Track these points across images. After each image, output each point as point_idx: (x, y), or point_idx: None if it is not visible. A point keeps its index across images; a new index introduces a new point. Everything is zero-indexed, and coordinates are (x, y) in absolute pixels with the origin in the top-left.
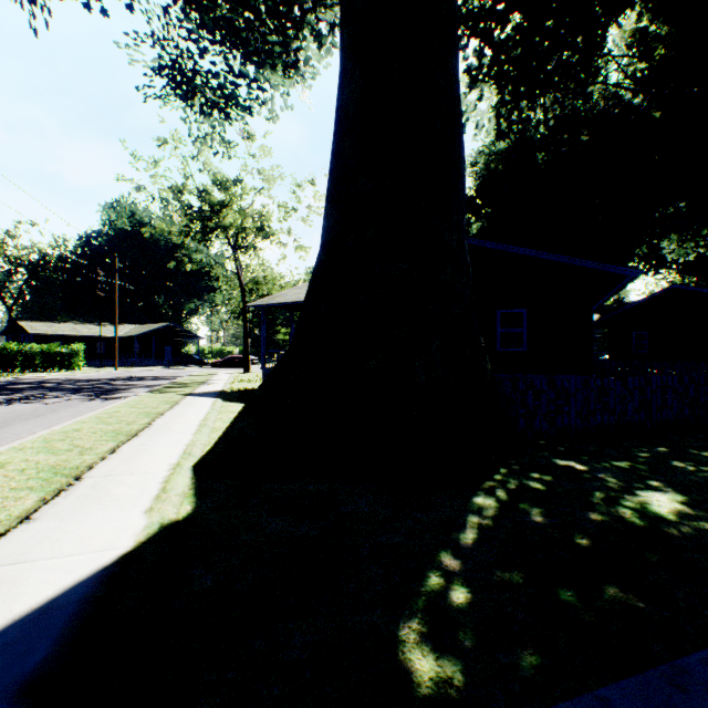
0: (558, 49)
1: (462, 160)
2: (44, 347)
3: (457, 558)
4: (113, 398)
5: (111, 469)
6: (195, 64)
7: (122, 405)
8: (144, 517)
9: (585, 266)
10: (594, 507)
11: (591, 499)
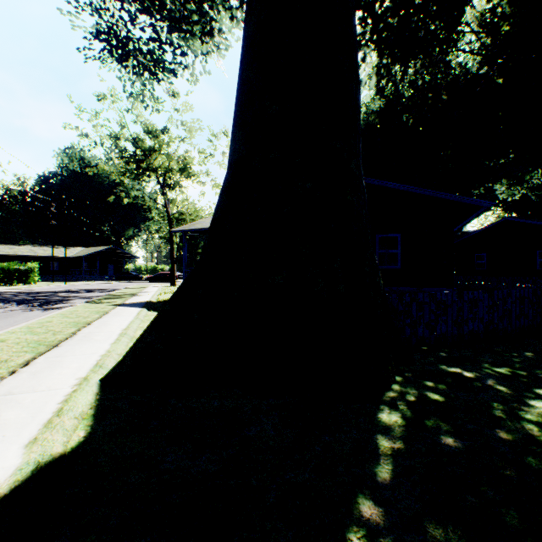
0: (428, 18)
1: (359, 93)
2: (4, 265)
3: (378, 504)
4: (52, 309)
5: (14, 386)
6: (128, 32)
7: (56, 315)
8: (21, 453)
9: (449, 198)
10: (499, 422)
11: (492, 412)
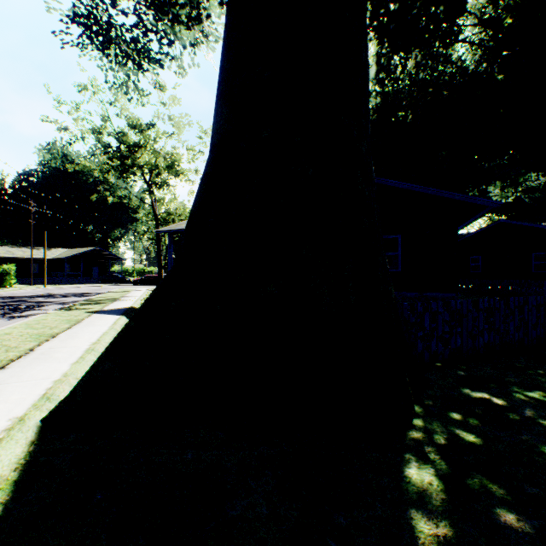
0: (431, 4)
1: (367, 65)
2: None
3: None
4: (20, 317)
5: None
6: (109, 17)
7: (20, 325)
8: None
9: (453, 197)
10: None
11: None
